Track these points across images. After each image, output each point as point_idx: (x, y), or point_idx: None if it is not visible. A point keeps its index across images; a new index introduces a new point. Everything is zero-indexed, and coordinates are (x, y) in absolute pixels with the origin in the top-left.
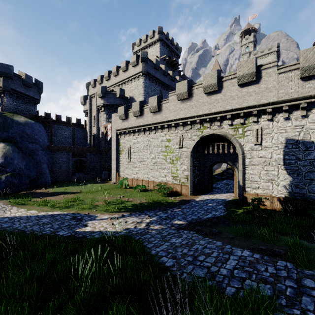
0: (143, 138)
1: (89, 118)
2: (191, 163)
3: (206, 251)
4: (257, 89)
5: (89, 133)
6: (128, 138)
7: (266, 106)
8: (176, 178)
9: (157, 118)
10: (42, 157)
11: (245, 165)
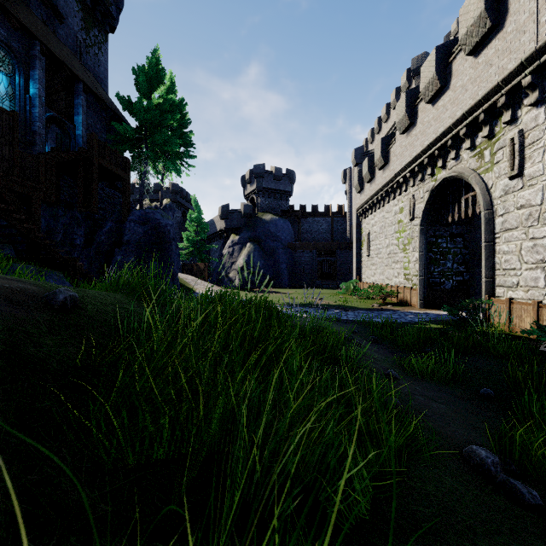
0: (379, 215)
1: (349, 201)
2: (422, 245)
3: None
4: (501, 44)
5: (348, 222)
6: (368, 219)
7: (520, 75)
8: (407, 278)
9: (386, 176)
10: (281, 256)
11: (494, 233)
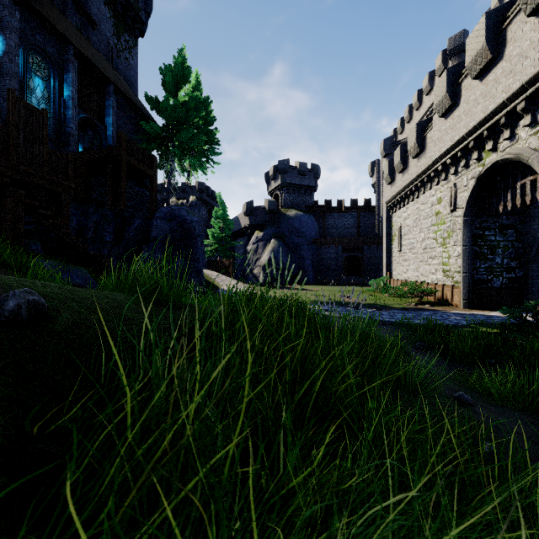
0: (413, 207)
1: (377, 195)
2: (465, 238)
3: None
4: None
5: (376, 216)
6: (399, 212)
7: None
8: (447, 275)
9: (421, 165)
10: (306, 252)
11: None
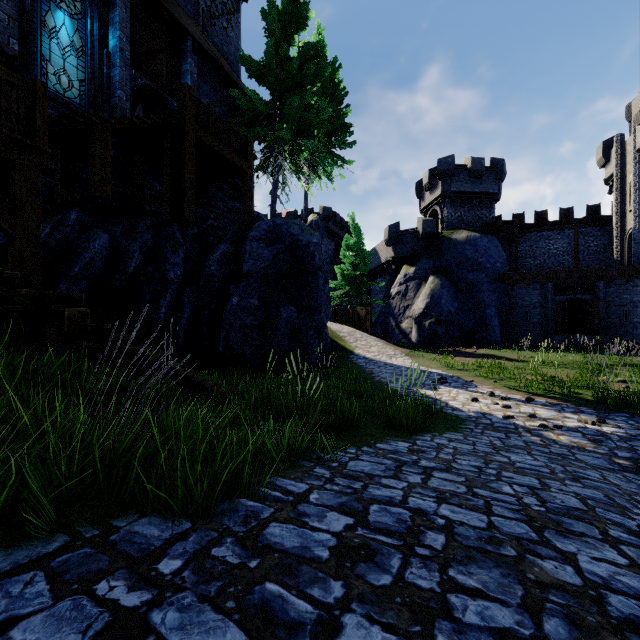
0: None
1: (617, 194)
2: None
3: (500, 486)
4: None
5: (616, 232)
6: None
7: None
8: None
9: None
10: (487, 296)
11: None
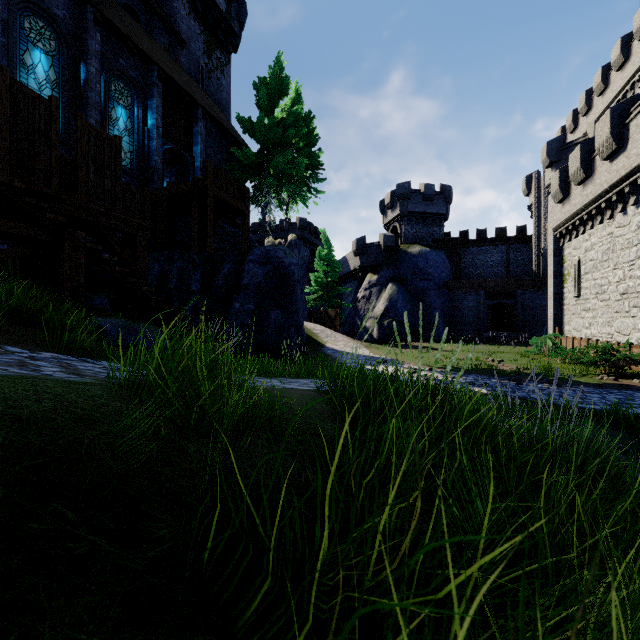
0: (601, 232)
1: (535, 219)
2: None
3: None
4: None
5: (534, 249)
6: (576, 240)
7: None
8: None
9: (619, 169)
10: (434, 300)
11: None
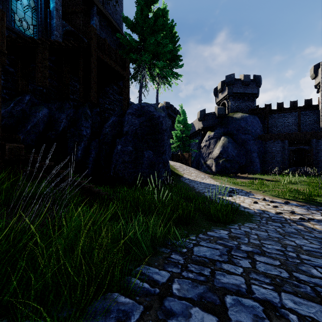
0: None
1: None
2: None
3: (308, 269)
4: None
5: (321, 113)
6: None
7: None
8: None
9: None
10: (252, 147)
11: None
